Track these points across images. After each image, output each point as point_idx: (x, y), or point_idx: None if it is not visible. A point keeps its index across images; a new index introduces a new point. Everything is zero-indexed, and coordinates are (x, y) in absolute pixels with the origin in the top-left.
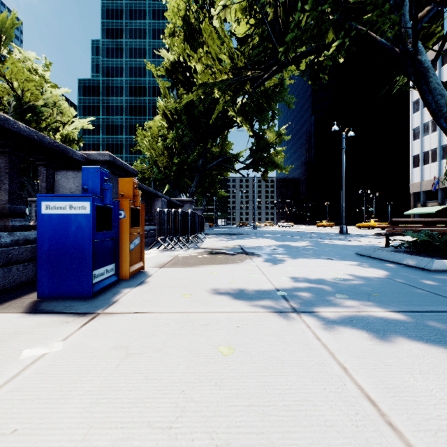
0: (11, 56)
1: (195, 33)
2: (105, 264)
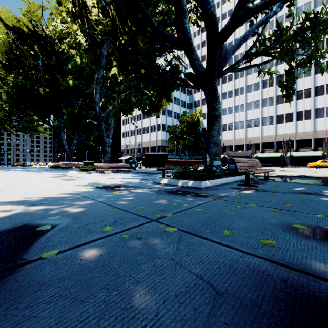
0: None
1: None
2: None
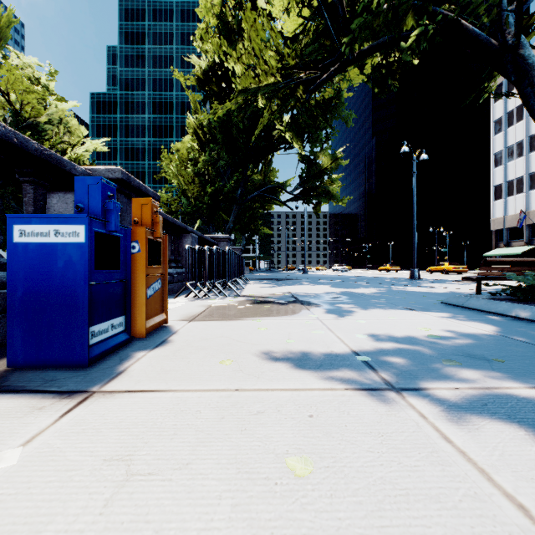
0: (7, 61)
1: (232, 35)
2: (109, 316)
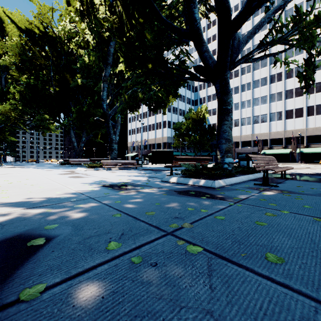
0: None
1: None
2: None
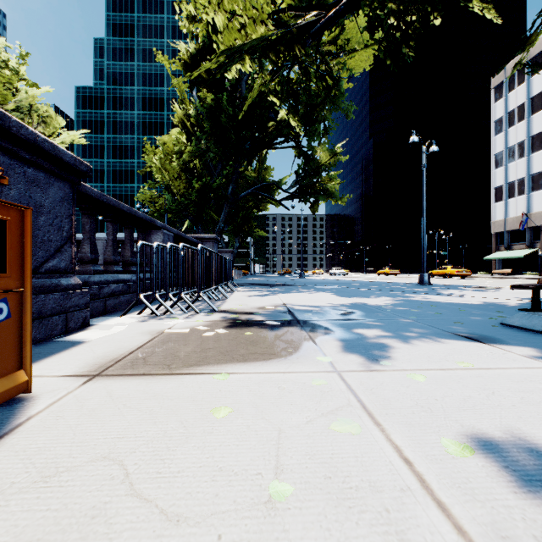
0: None
1: None
2: None
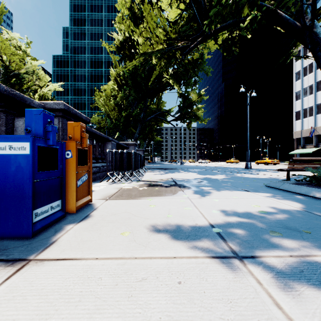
0: (0, 35)
1: (138, 20)
2: (49, 201)
